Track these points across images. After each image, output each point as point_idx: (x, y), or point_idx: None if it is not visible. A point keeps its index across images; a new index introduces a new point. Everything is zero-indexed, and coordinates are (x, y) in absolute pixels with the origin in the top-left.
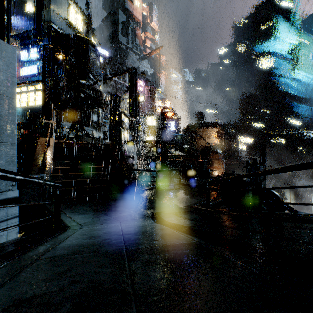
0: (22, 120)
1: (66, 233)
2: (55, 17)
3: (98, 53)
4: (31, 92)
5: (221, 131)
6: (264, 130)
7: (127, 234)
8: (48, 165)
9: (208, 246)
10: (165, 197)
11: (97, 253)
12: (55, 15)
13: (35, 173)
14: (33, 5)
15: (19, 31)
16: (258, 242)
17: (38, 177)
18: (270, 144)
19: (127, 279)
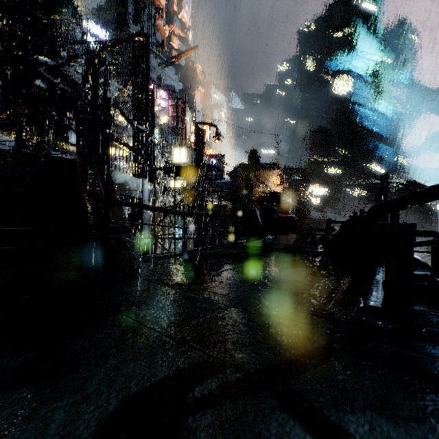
0: None
1: None
2: None
3: (77, 14)
4: None
5: (284, 175)
6: (341, 177)
7: None
8: None
9: None
10: (205, 278)
11: None
12: None
13: None
14: None
15: None
16: None
17: None
18: (348, 197)
19: None
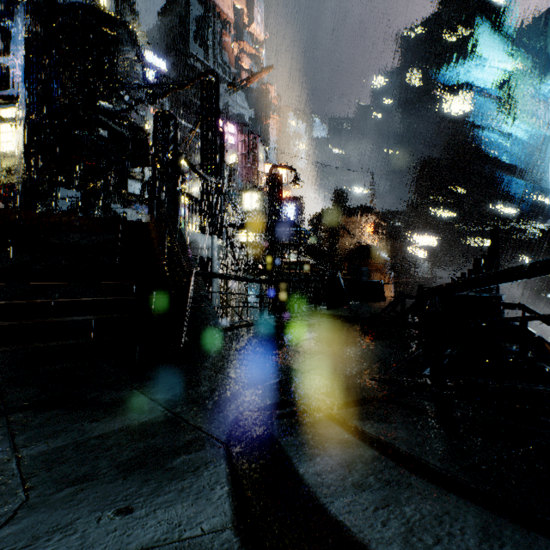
0: None
1: None
2: None
3: (139, 50)
4: None
5: (380, 222)
6: (456, 223)
7: None
8: None
9: None
10: (282, 347)
11: None
12: None
13: None
14: None
15: None
16: None
17: None
18: (466, 248)
19: None
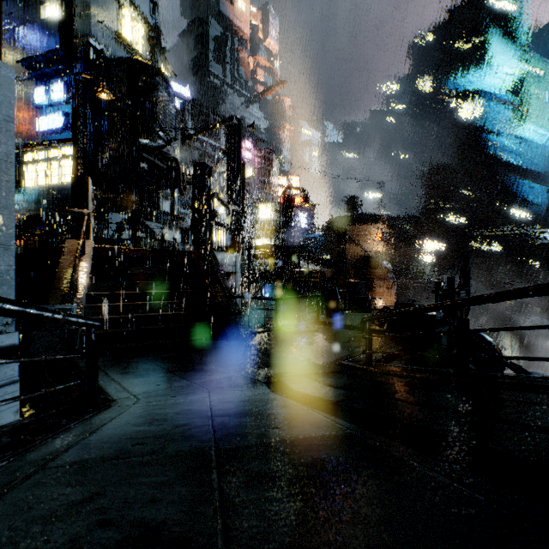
0: (37, 210)
1: (107, 412)
2: (97, 28)
3: (171, 91)
4: (53, 161)
5: (389, 229)
6: (466, 228)
7: (221, 417)
8: (81, 289)
9: (377, 443)
10: (290, 346)
11: (158, 455)
12: (97, 24)
13: (57, 303)
14: (58, 6)
15: (33, 52)
16: (475, 434)
17: (61, 309)
18: (476, 253)
19: (215, 519)
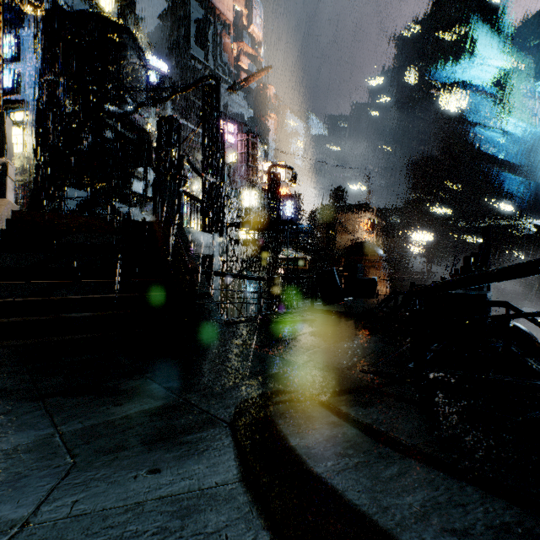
0: None
1: None
2: None
3: (142, 54)
4: None
5: (377, 219)
6: (451, 219)
7: None
8: None
9: None
10: (280, 342)
11: None
12: None
13: None
14: None
15: None
16: None
17: None
18: (462, 244)
19: None
